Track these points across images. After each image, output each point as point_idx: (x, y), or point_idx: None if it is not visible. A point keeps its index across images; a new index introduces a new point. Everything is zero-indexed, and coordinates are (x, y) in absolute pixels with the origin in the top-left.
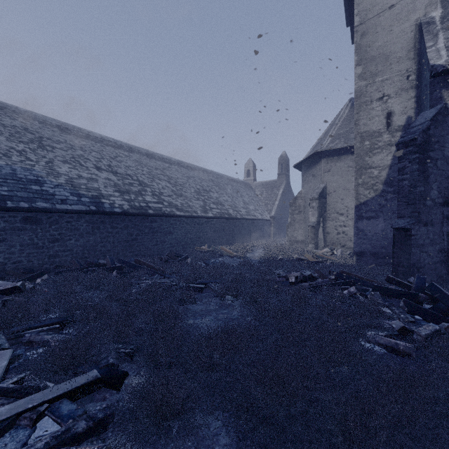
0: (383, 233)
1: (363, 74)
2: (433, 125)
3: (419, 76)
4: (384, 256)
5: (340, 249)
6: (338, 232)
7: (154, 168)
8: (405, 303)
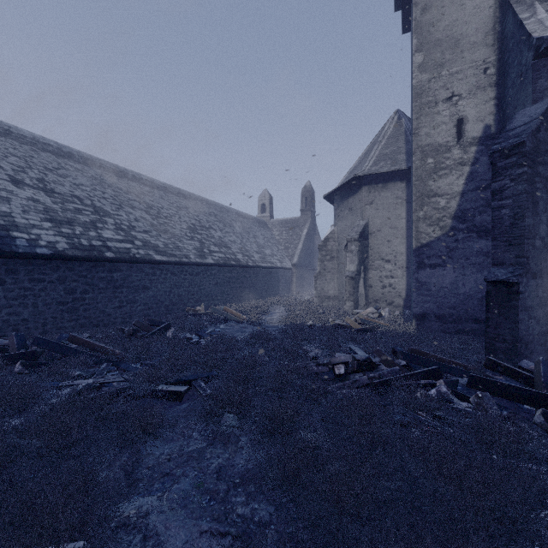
0: (453, 288)
1: (425, 63)
2: (544, 126)
3: (501, 70)
4: (454, 319)
5: (387, 308)
6: (383, 285)
7: (125, 190)
8: (547, 418)
